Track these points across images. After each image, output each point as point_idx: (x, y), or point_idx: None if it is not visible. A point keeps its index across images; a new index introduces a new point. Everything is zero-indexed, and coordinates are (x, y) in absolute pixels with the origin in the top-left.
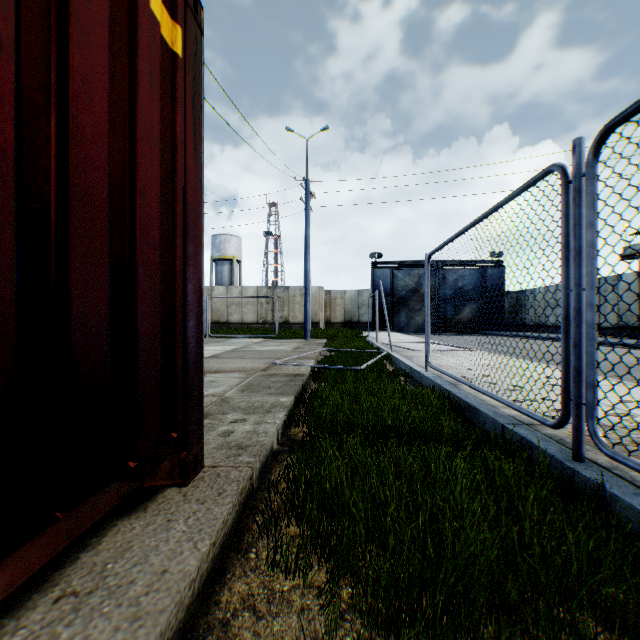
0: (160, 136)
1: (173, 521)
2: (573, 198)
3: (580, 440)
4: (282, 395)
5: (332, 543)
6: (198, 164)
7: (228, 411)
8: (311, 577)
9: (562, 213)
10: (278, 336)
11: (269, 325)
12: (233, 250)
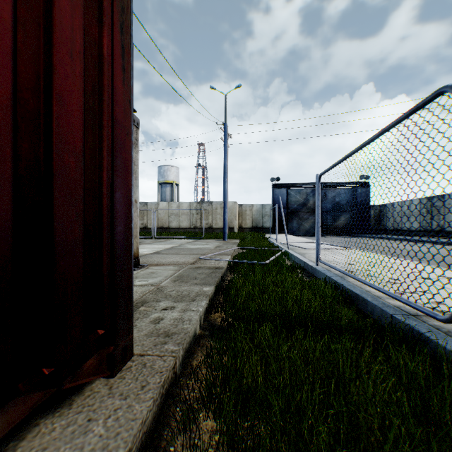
0: (83, 50)
1: (93, 421)
2: None
3: None
4: (205, 285)
5: (248, 442)
6: (127, 86)
7: (161, 299)
8: None
9: None
10: (204, 237)
11: (198, 229)
12: (173, 176)
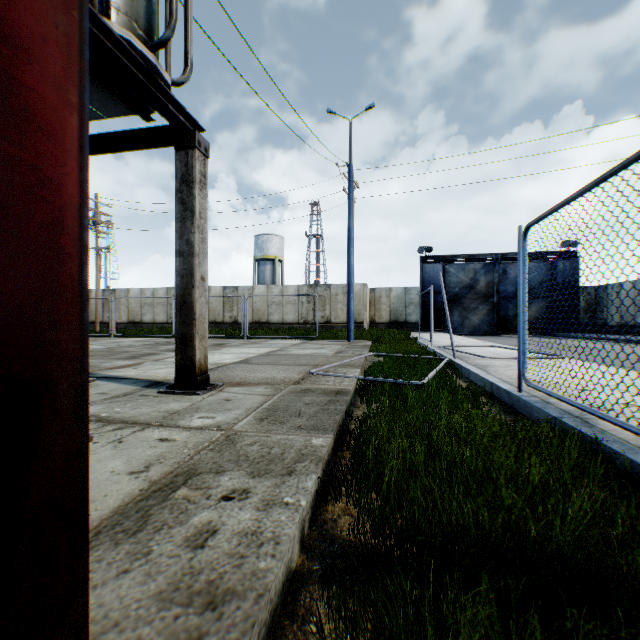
0: None
1: None
2: None
3: None
4: (316, 431)
5: None
6: None
7: (227, 465)
8: None
9: None
10: (319, 337)
11: (310, 325)
12: (275, 250)
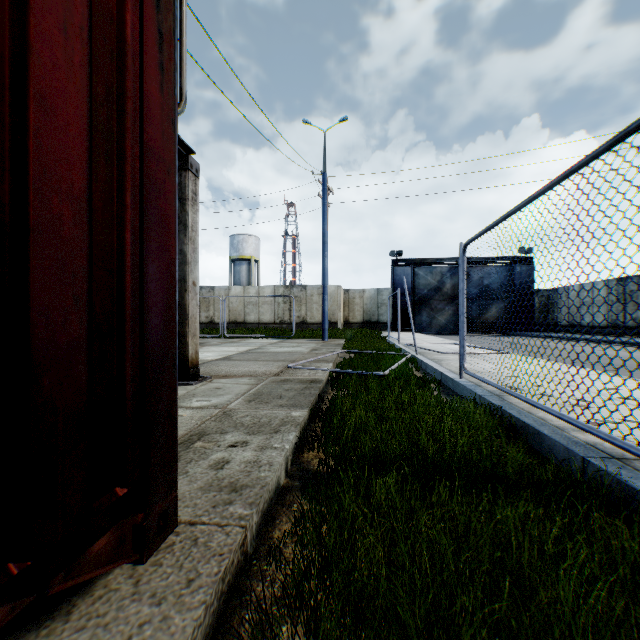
0: (89, 26)
1: None
2: None
3: None
4: (294, 407)
5: None
6: (168, 97)
7: (228, 429)
8: None
9: None
10: (295, 336)
11: (286, 325)
12: (251, 250)
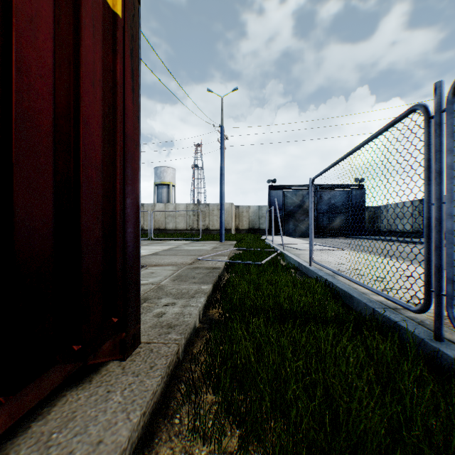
0: (102, 78)
1: (112, 392)
2: (434, 130)
3: (440, 324)
4: (203, 284)
5: (242, 410)
6: (135, 104)
7: (162, 296)
8: (225, 445)
9: (424, 142)
10: (201, 239)
11: (195, 231)
12: (169, 178)
